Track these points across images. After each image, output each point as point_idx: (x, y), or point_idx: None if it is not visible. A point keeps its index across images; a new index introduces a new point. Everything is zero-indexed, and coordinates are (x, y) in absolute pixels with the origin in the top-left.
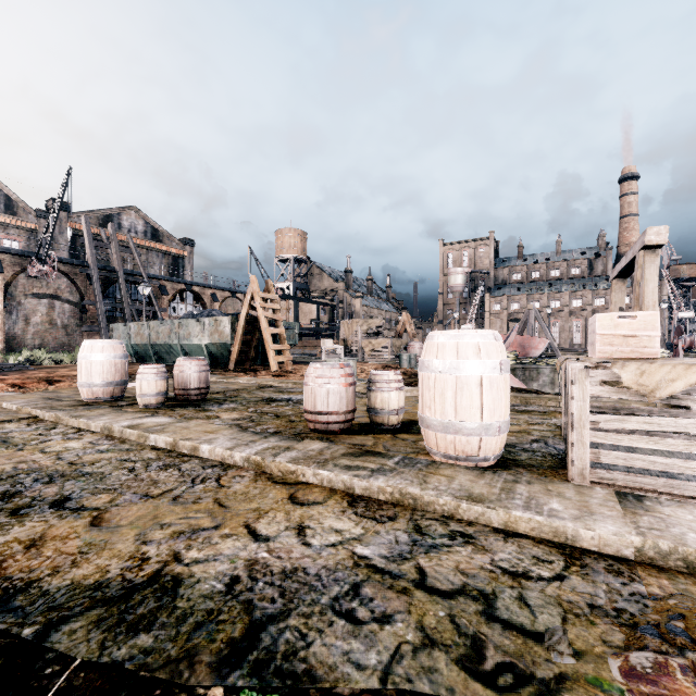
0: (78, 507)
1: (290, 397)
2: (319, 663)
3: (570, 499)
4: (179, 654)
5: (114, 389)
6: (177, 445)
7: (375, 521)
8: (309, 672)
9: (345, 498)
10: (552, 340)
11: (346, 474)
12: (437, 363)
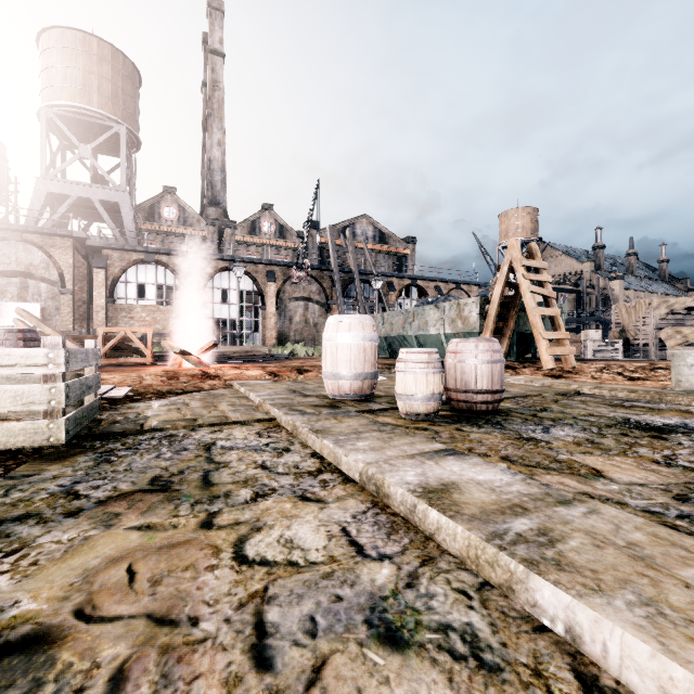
0: None
1: (682, 423)
2: None
3: None
4: None
5: (363, 384)
6: None
7: None
8: None
9: None
10: None
11: None
12: None
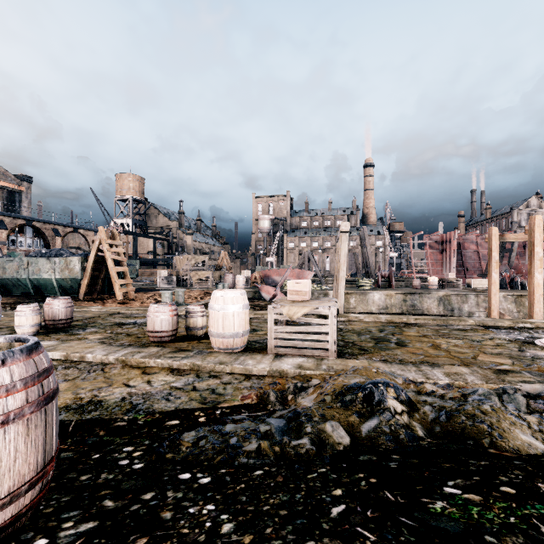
0: None
1: (136, 321)
2: (157, 408)
3: (257, 359)
4: (111, 414)
5: None
6: (70, 356)
7: (181, 376)
8: (154, 410)
9: (169, 370)
10: (319, 272)
11: (170, 360)
12: (215, 306)
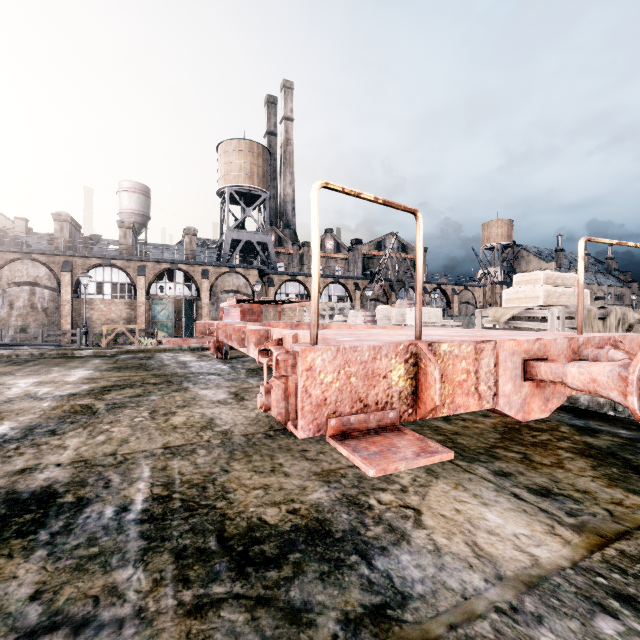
0: None
1: None
2: None
3: None
4: None
5: None
6: None
7: None
8: None
9: None
10: None
11: None
12: None
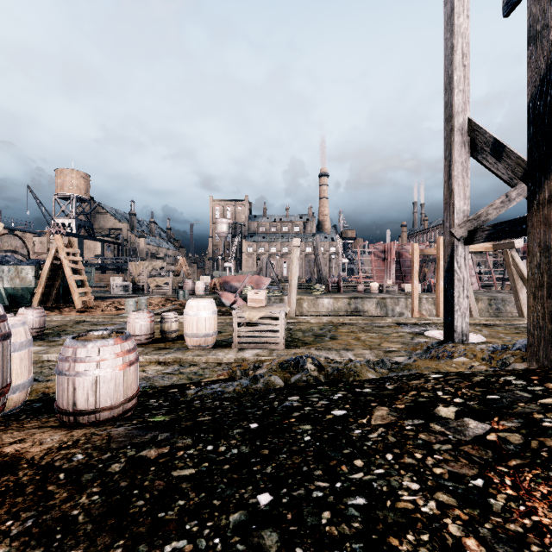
0: (47, 380)
1: (107, 328)
2: (158, 385)
3: (225, 352)
4: None
5: None
6: None
7: (168, 366)
8: (156, 386)
9: (156, 363)
10: (276, 278)
11: (156, 355)
12: (190, 313)
